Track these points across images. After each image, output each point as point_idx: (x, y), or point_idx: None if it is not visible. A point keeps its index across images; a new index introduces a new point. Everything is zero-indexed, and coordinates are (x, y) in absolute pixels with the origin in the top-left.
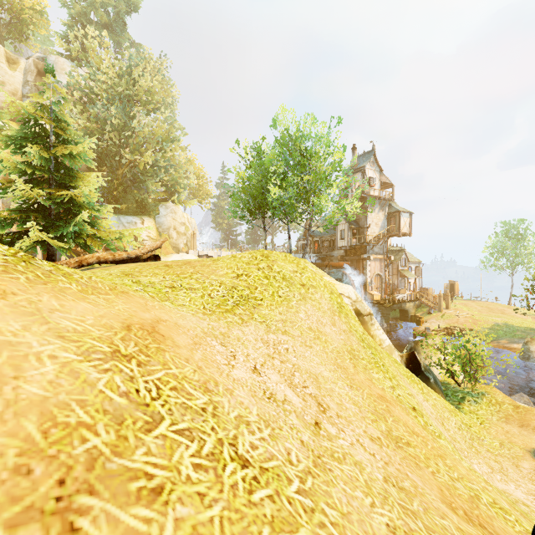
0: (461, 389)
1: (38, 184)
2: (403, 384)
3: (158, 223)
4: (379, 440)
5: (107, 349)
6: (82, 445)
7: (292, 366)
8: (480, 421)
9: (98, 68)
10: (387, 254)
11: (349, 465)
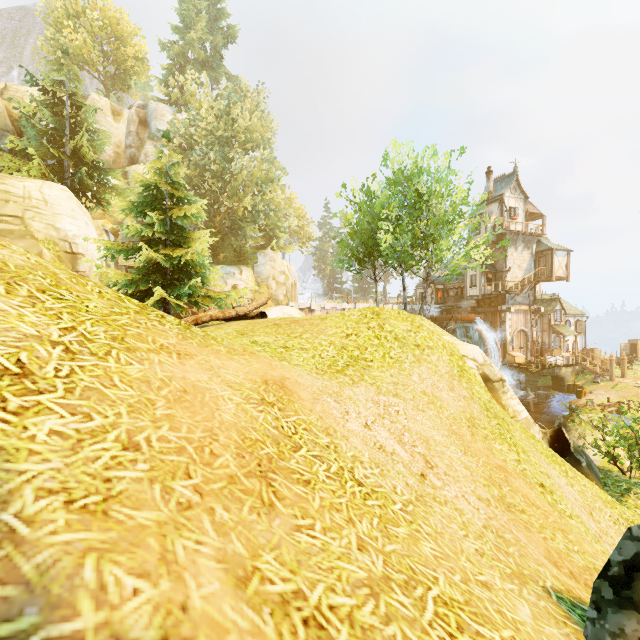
0: (626, 478)
1: (156, 246)
2: (536, 462)
3: (256, 273)
4: (488, 501)
5: (257, 397)
6: (262, 450)
7: (402, 427)
8: None
9: (197, 112)
10: (534, 305)
11: (450, 508)
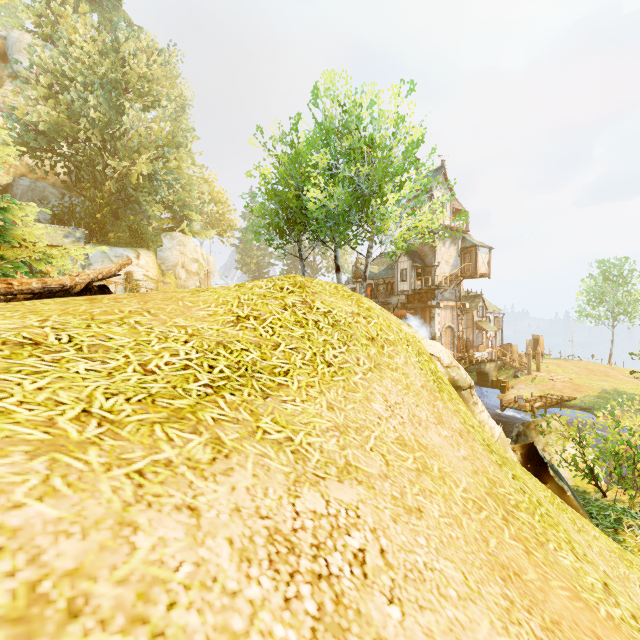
0: (609, 502)
1: None
2: (577, 540)
3: (160, 259)
4: None
5: None
6: None
7: None
8: None
9: (71, 40)
10: (460, 301)
11: None
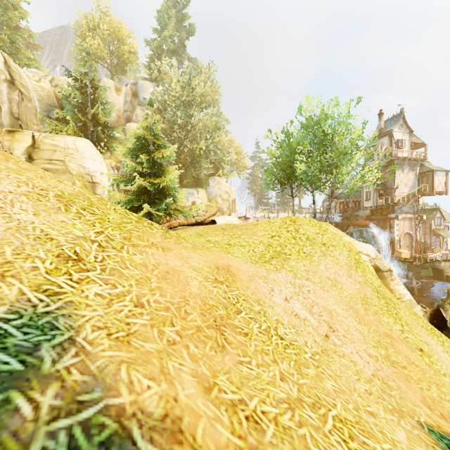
0: None
1: (144, 176)
2: (417, 332)
3: (208, 193)
4: (376, 358)
5: (212, 278)
6: (216, 312)
7: (311, 302)
8: None
9: (169, 85)
10: (418, 213)
11: (346, 360)
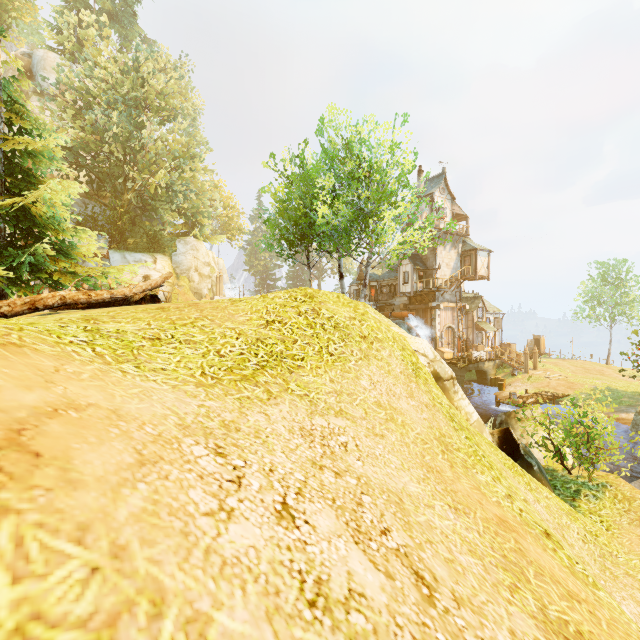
0: (572, 478)
1: None
2: (512, 484)
3: (175, 263)
4: None
5: None
6: None
7: (356, 482)
8: (605, 526)
9: (95, 62)
10: (460, 302)
11: None
